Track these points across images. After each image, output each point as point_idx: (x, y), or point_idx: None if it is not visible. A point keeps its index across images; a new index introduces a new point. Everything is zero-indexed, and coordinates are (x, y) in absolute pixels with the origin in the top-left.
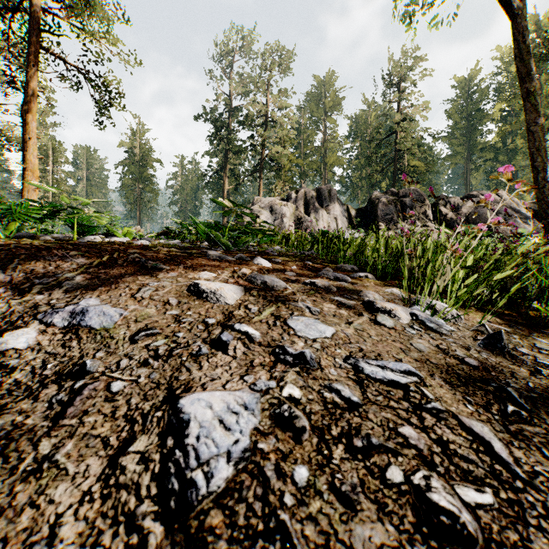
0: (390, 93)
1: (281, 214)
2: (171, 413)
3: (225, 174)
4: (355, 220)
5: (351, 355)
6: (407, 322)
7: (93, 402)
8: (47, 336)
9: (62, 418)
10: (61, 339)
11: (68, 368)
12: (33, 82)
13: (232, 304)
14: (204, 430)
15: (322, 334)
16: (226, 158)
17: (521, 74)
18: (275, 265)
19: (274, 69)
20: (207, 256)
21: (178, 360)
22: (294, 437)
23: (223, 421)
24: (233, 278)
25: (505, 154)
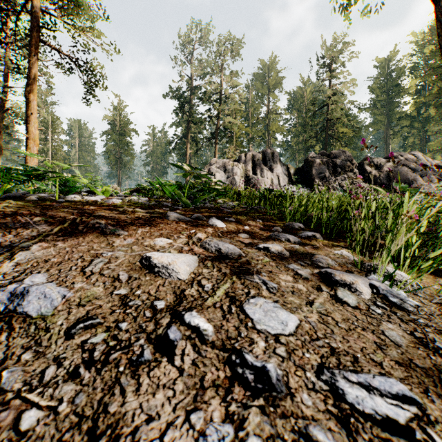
0: (323, 73)
1: (233, 172)
2: None
3: (187, 140)
4: (294, 178)
5: (323, 363)
6: (368, 298)
7: None
8: None
9: None
10: None
11: None
12: (34, 69)
13: (185, 279)
14: None
15: (285, 327)
16: (188, 127)
17: None
18: (229, 225)
19: (227, 55)
20: (166, 217)
21: (114, 371)
22: None
23: None
24: (188, 245)
25: (419, 122)
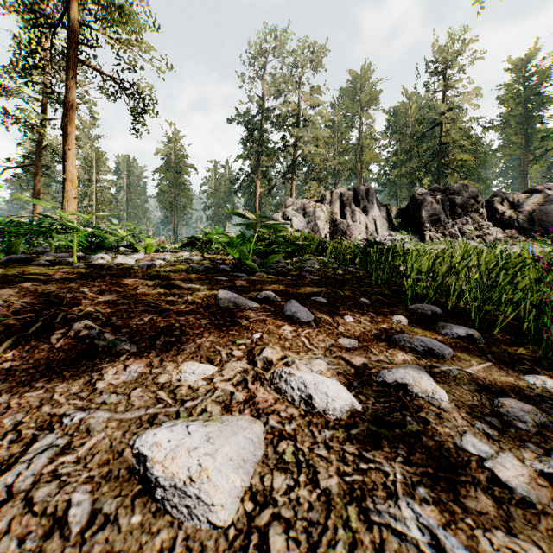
0: (434, 82)
1: (315, 216)
2: None
3: (257, 177)
4: (396, 221)
5: None
6: None
7: None
8: None
9: None
10: None
11: None
12: (72, 95)
13: (229, 521)
14: None
15: None
16: (257, 160)
17: None
18: (319, 315)
19: (306, 67)
20: (216, 301)
21: None
22: None
23: None
24: (244, 386)
25: None
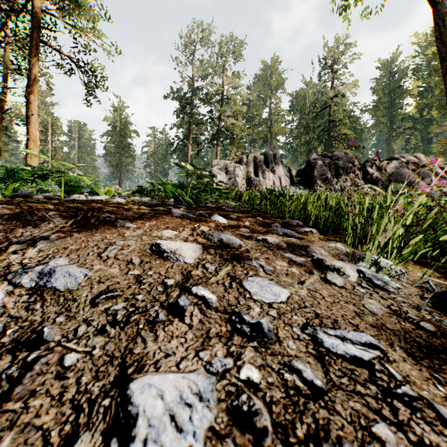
0: (325, 74)
1: (235, 174)
2: (119, 402)
3: (189, 142)
4: (296, 179)
5: (308, 323)
6: (355, 280)
7: (42, 380)
8: (14, 298)
9: (7, 400)
10: (26, 301)
11: (26, 335)
12: (34, 69)
13: (191, 263)
14: (153, 430)
15: (278, 297)
16: (189, 129)
17: (441, 53)
18: (230, 221)
19: (228, 56)
20: (170, 214)
21: (135, 328)
22: (255, 441)
23: (174, 417)
24: (193, 236)
25: (422, 123)
